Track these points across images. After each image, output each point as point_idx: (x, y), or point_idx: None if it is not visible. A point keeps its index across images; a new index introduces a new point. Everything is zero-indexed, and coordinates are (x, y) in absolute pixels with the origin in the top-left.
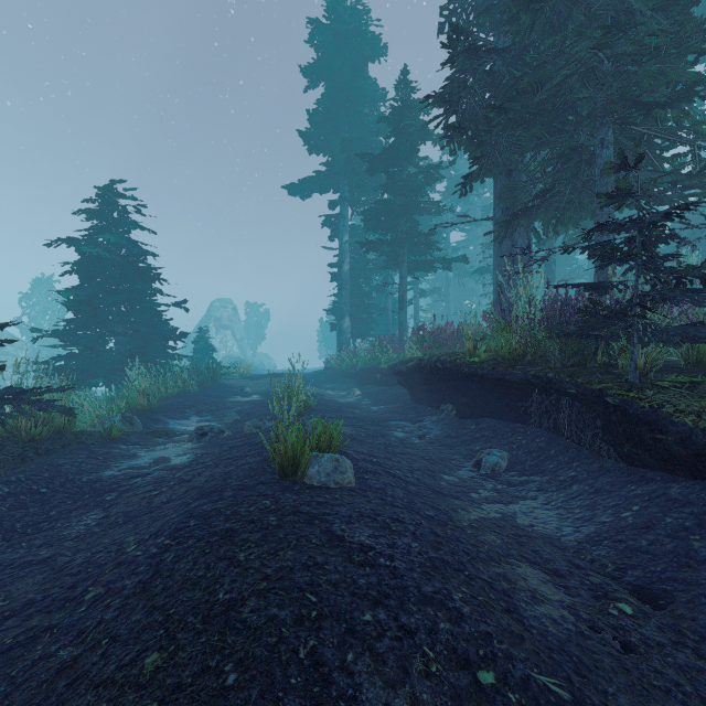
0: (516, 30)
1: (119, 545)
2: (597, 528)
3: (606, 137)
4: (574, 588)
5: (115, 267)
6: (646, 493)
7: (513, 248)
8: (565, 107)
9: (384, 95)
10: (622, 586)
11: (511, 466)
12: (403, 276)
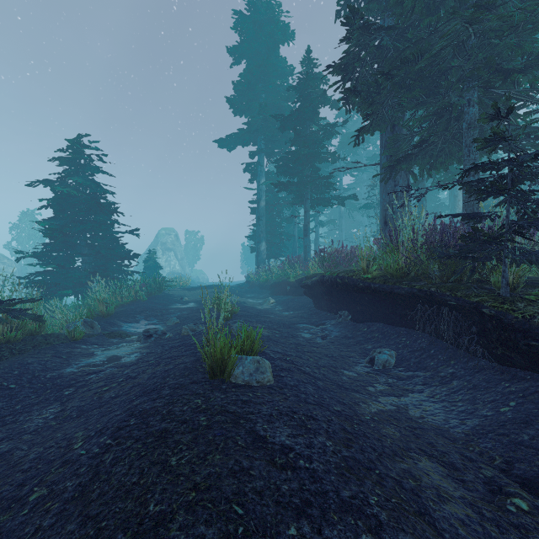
0: (400, 12)
1: (69, 440)
2: (480, 421)
3: (472, 98)
4: (471, 482)
5: (82, 202)
6: (520, 390)
7: (395, 187)
8: (439, 74)
9: (292, 70)
10: (512, 479)
11: (398, 362)
12: (307, 210)
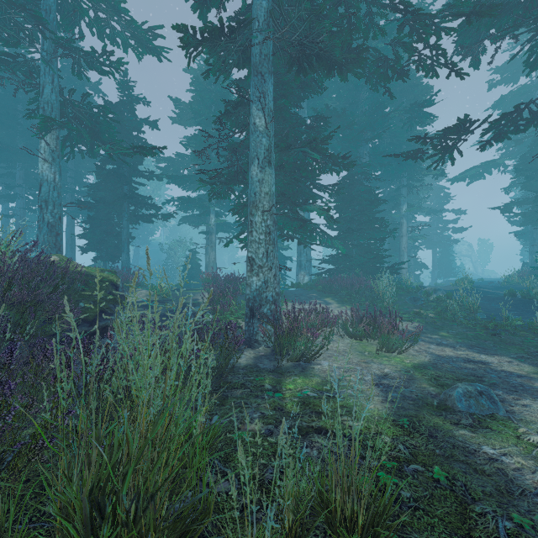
0: None
1: None
2: None
3: None
4: None
5: None
6: None
7: None
8: None
9: None
10: None
11: None
12: None
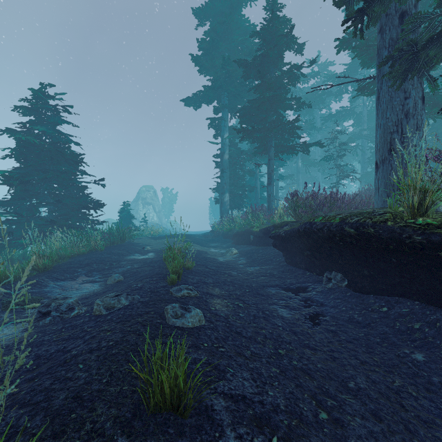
0: None
1: None
2: None
3: None
4: None
5: (45, 152)
6: None
7: (406, 101)
8: None
9: (254, 27)
10: None
11: None
12: (271, 158)
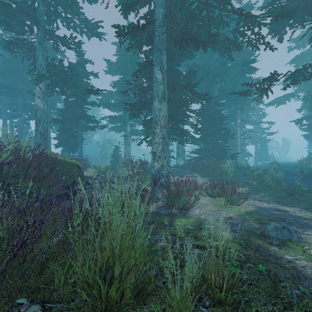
0: None
1: None
2: None
3: None
4: None
5: None
6: None
7: None
8: None
9: None
10: None
11: None
12: None
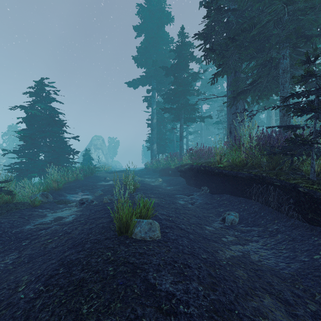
0: (240, 0)
1: (17, 283)
2: (300, 265)
3: (285, 54)
4: (302, 316)
5: (43, 120)
6: None
7: (236, 110)
8: (264, 39)
9: (172, 40)
10: None
11: (240, 220)
12: (181, 124)
